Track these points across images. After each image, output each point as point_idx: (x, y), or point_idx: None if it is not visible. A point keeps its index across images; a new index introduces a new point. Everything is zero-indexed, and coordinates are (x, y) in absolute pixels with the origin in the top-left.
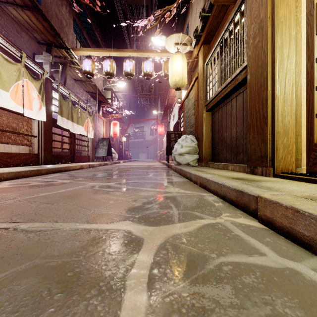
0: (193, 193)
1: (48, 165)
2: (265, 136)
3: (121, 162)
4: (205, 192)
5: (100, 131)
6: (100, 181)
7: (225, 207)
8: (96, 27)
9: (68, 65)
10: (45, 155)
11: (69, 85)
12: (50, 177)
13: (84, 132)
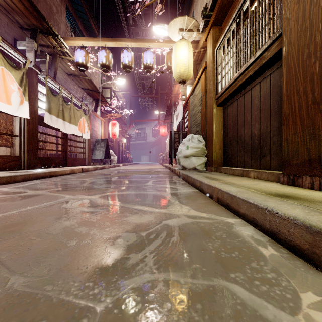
0: (212, 218)
1: (32, 169)
2: (319, 131)
3: (121, 165)
4: (229, 215)
5: (98, 131)
6: (82, 192)
7: (286, 262)
8: (92, 17)
9: (58, 56)
10: (28, 158)
11: (60, 79)
12: (24, 185)
13: (79, 132)
